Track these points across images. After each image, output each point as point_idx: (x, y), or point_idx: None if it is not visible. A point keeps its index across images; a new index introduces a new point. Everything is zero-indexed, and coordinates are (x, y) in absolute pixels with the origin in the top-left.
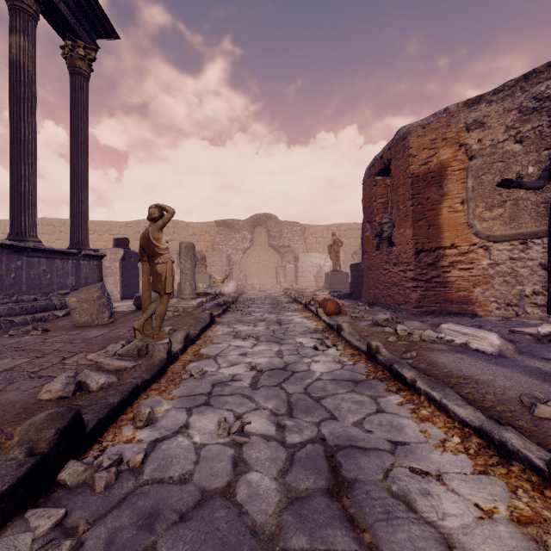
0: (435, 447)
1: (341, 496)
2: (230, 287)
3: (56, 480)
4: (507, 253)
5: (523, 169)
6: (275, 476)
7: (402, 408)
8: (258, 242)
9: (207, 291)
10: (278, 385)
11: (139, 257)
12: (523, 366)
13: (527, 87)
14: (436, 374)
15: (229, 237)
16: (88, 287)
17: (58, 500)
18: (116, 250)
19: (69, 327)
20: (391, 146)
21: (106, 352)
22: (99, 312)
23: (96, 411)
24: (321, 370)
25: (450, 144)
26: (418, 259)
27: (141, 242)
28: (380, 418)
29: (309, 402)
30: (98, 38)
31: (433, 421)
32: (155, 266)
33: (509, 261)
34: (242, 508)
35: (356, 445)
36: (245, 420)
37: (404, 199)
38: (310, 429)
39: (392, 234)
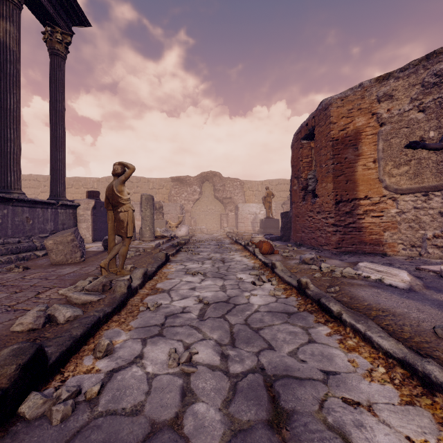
0: (363, 376)
1: (281, 428)
2: (182, 231)
3: (17, 413)
4: (412, 203)
5: (426, 133)
6: (220, 407)
7: (331, 338)
8: (206, 194)
9: (163, 234)
10: (222, 316)
11: (105, 207)
12: (431, 299)
13: (428, 65)
14: (357, 307)
15: (182, 190)
16: (64, 231)
17: (15, 434)
18: (88, 200)
19: (46, 265)
20: (315, 115)
21: (75, 287)
22: (72, 253)
23: (60, 343)
24: (259, 303)
25: (364, 113)
26: (338, 208)
27: (107, 194)
28: (312, 348)
29: (249, 333)
30: (73, 25)
31: (359, 351)
32: (118, 214)
33: (413, 210)
34: (188, 441)
35: (292, 375)
36: (193, 350)
37: (326, 158)
38: (250, 358)
39: (315, 188)
